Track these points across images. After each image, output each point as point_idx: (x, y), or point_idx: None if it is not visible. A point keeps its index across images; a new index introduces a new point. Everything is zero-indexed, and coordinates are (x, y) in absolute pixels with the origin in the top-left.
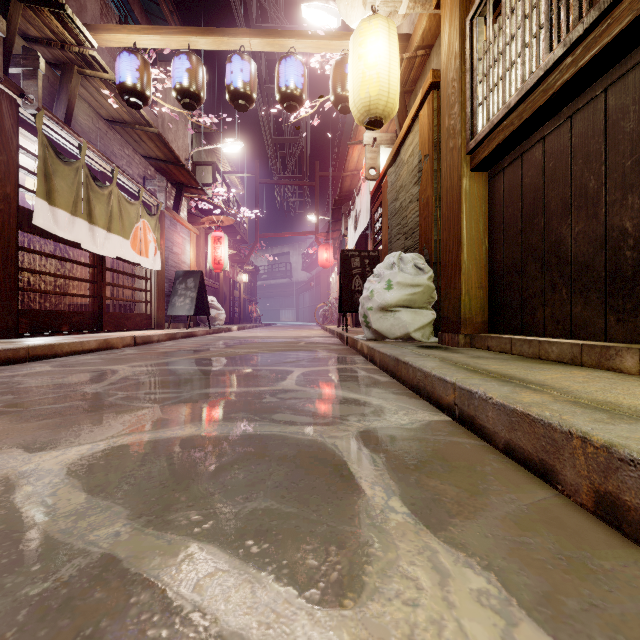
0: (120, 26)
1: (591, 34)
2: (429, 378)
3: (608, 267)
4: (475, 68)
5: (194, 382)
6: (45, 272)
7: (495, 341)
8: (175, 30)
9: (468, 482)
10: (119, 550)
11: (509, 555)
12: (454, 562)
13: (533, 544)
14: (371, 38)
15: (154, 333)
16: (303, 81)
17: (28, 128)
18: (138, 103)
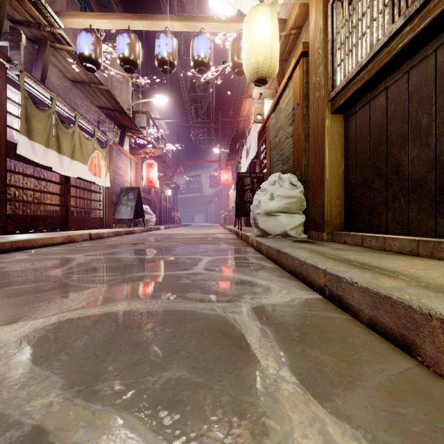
0: (80, 13)
1: (426, 7)
2: (304, 265)
3: (437, 182)
4: (335, 39)
5: (130, 267)
6: (26, 188)
7: (350, 237)
8: (119, 16)
9: (343, 353)
10: (49, 422)
11: (389, 427)
12: (342, 435)
13: (408, 415)
14: (259, 20)
15: (104, 231)
16: (210, 52)
17: (14, 85)
18: (93, 68)
